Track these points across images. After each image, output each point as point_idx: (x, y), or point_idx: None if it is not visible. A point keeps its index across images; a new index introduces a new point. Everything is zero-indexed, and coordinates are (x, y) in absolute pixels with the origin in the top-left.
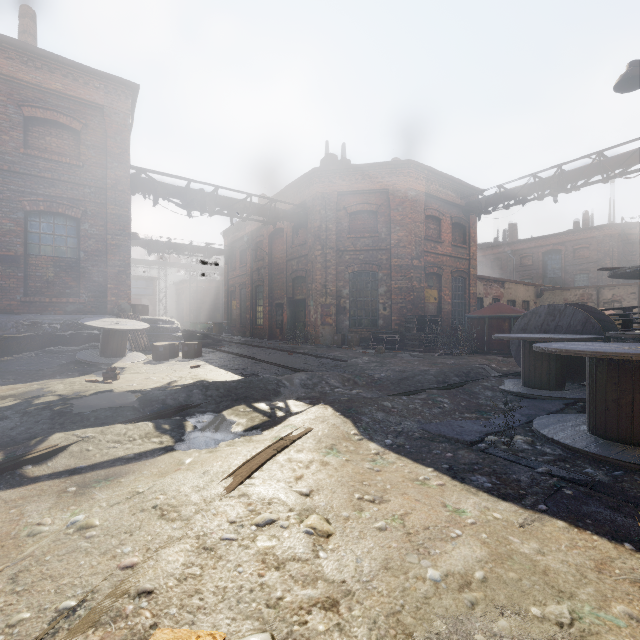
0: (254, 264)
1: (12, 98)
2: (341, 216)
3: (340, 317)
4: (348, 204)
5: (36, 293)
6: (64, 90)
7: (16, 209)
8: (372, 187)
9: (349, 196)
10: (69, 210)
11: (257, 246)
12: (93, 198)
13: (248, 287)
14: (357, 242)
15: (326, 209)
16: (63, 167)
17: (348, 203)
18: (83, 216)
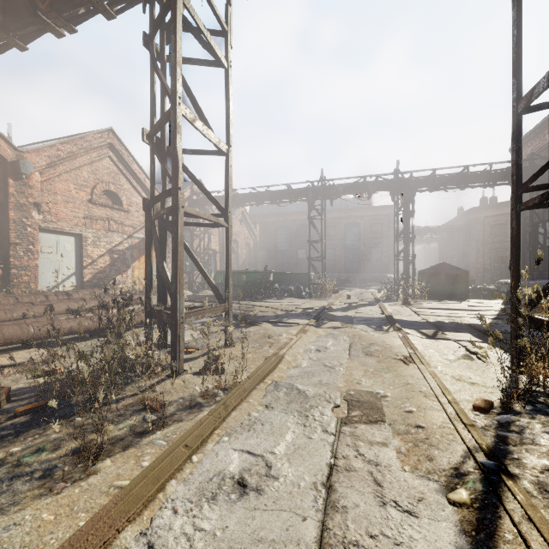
0: (451, 246)
1: (368, 220)
2: (486, 227)
3: (485, 273)
4: (489, 221)
5: (372, 268)
6: (379, 214)
7: (369, 247)
8: (502, 213)
9: (490, 218)
10: (380, 245)
11: (450, 239)
12: (385, 241)
13: (448, 258)
14: (494, 239)
15: (477, 225)
16: (378, 234)
17: (489, 221)
18: (383, 246)
